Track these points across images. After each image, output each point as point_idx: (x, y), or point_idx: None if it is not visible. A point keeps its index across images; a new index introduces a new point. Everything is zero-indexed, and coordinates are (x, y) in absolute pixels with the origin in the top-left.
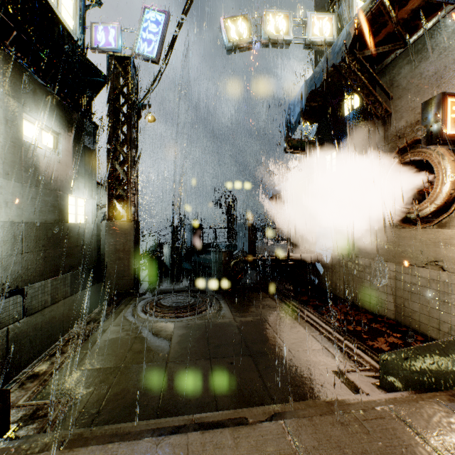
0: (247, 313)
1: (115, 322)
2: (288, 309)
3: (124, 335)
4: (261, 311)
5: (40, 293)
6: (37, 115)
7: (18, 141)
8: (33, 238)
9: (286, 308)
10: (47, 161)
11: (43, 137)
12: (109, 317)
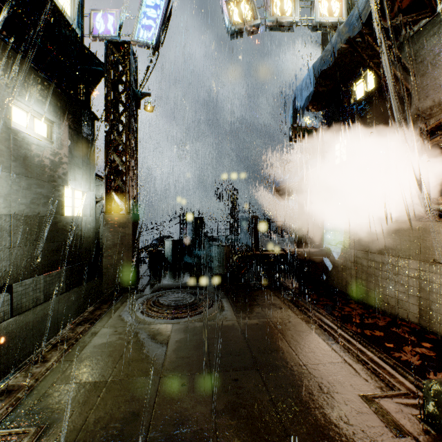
0: (251, 315)
1: (108, 323)
2: (297, 310)
3: (116, 340)
4: (268, 312)
5: (32, 290)
6: (28, 101)
7: (5, 127)
8: (23, 232)
9: (294, 309)
10: (40, 150)
11: (36, 125)
12: (103, 317)
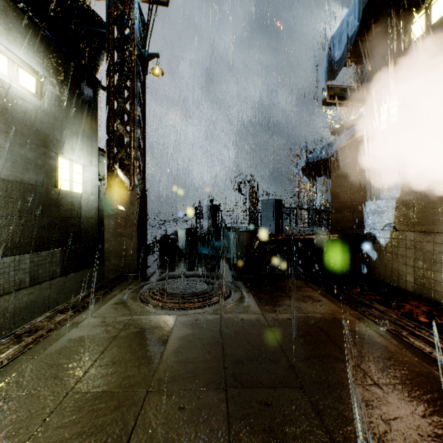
0: (281, 308)
1: (98, 311)
2: (341, 304)
3: (100, 333)
4: (302, 306)
5: (13, 271)
6: (7, 43)
7: None
8: (1, 199)
9: (338, 303)
10: (25, 105)
11: (20, 76)
12: (94, 304)
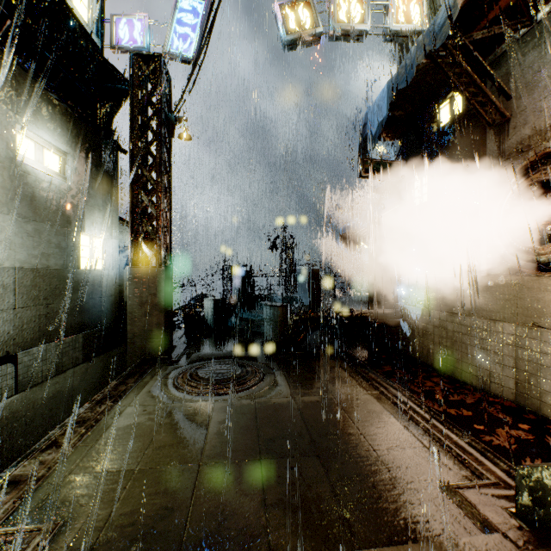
0: (311, 390)
1: (135, 400)
2: (366, 385)
3: (145, 421)
4: (331, 387)
5: (41, 361)
6: (36, 128)
7: (8, 160)
8: (31, 289)
9: (363, 384)
10: (51, 188)
11: (45, 157)
12: (129, 393)
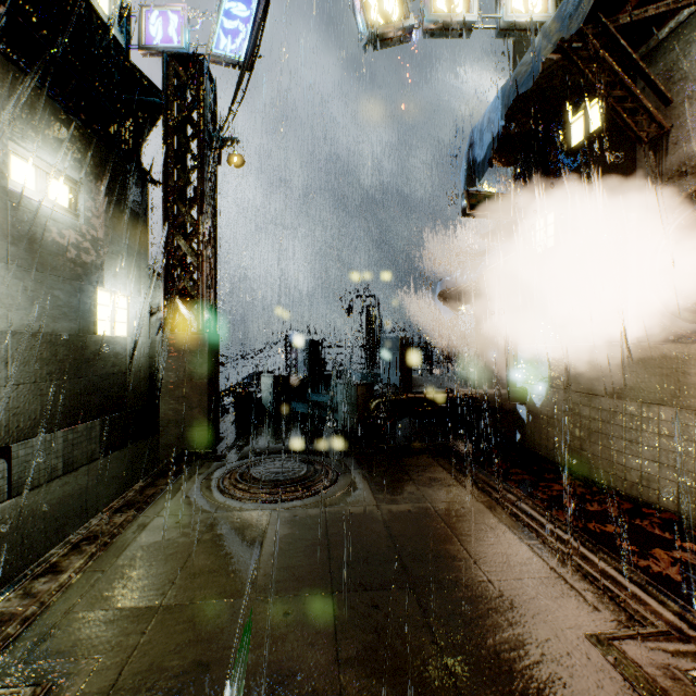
0: (400, 496)
1: (166, 508)
2: (475, 489)
3: (178, 537)
4: (427, 492)
5: (43, 455)
6: (36, 148)
7: None
8: (29, 360)
9: (470, 488)
10: (57, 227)
11: (50, 187)
12: (159, 498)
